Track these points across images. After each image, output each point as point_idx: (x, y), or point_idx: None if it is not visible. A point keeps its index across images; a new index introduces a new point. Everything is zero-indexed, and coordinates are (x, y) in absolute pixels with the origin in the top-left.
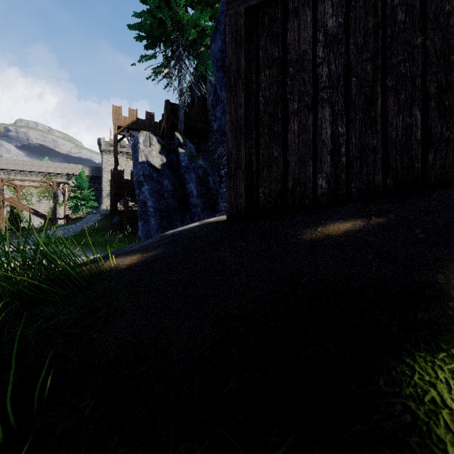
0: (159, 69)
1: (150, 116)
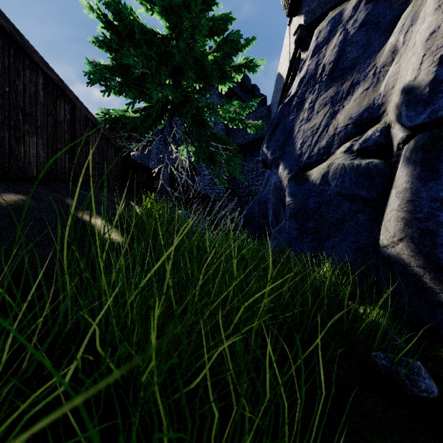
0: None
1: None
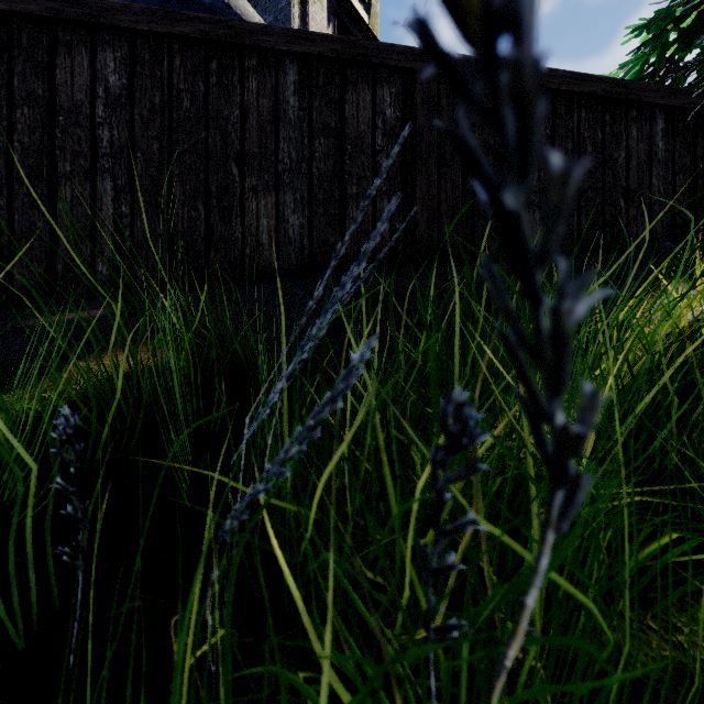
0: None
1: None
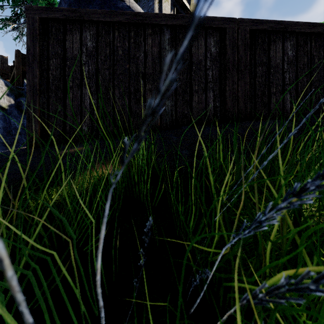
0: (7, 21)
1: (2, 59)
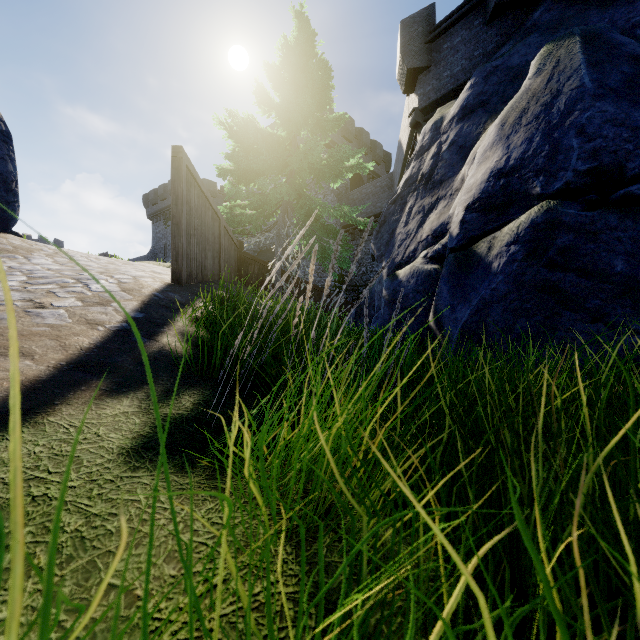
0: None
1: None
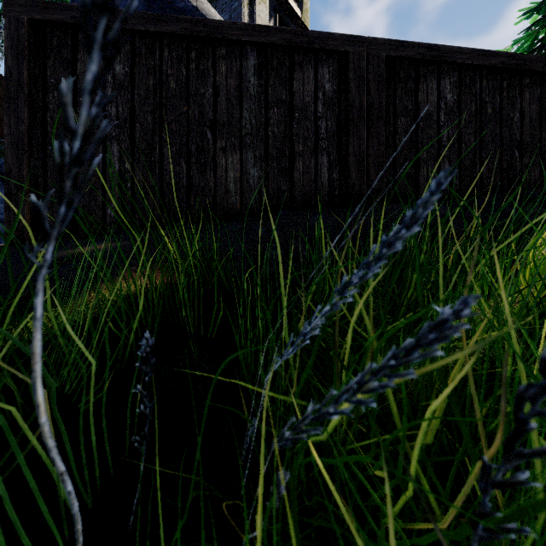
0: None
1: None
